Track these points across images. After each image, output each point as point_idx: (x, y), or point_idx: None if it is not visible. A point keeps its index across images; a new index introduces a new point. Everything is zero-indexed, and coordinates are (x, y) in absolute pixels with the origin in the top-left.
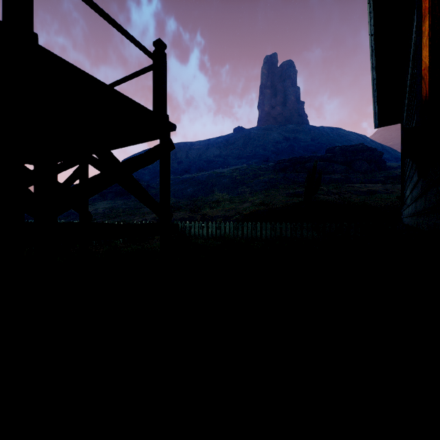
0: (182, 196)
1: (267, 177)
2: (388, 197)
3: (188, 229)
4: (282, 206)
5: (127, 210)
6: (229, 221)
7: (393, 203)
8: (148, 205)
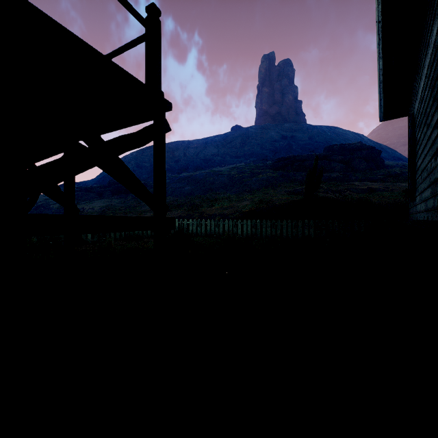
0: (180, 195)
1: (265, 175)
2: (389, 195)
3: (185, 227)
4: (282, 204)
5: (124, 208)
6: (227, 219)
7: (395, 200)
8: (139, 195)
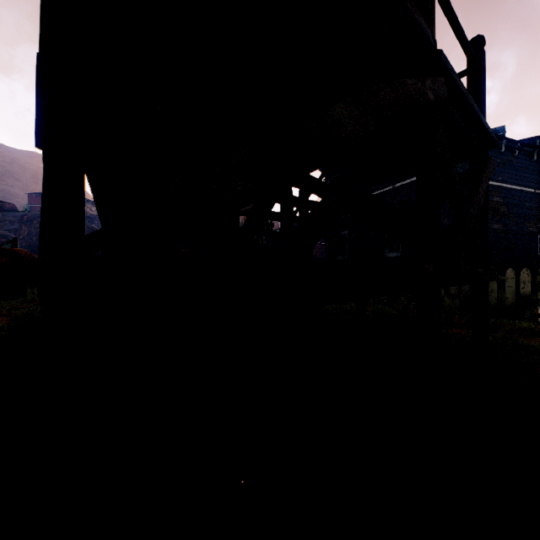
0: None
1: None
2: None
3: None
4: None
5: None
6: None
7: None
8: None
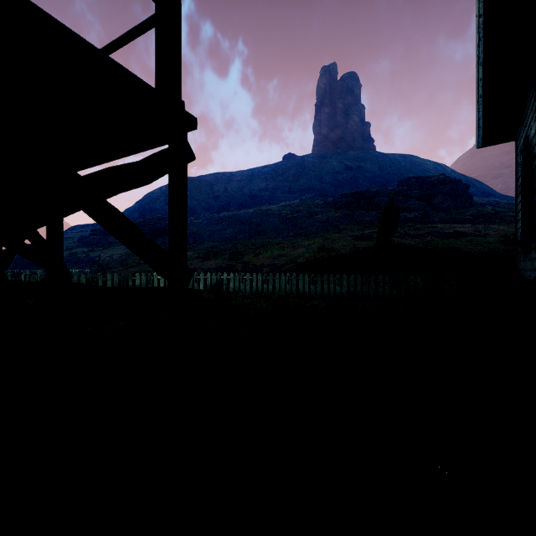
0: (219, 240)
1: (326, 216)
2: (483, 241)
3: (225, 283)
4: (348, 252)
5: None
6: (279, 272)
7: (493, 248)
8: (143, 259)
